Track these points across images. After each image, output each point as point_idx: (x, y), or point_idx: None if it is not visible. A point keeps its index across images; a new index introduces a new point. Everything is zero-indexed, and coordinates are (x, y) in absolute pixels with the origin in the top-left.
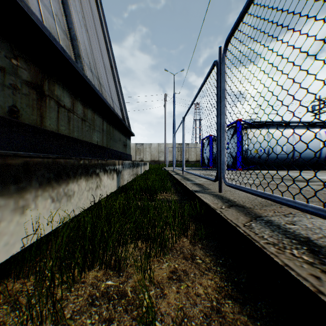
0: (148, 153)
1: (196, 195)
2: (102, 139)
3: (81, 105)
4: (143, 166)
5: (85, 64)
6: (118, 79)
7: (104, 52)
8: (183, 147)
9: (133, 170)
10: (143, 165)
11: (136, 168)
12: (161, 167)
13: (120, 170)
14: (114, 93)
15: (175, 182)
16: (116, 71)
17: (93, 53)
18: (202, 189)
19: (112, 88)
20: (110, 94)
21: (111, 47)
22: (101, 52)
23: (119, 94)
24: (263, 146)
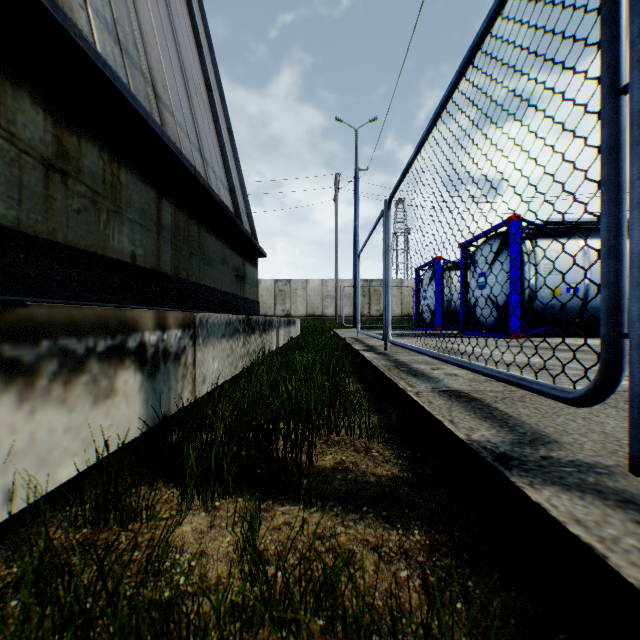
0: (302, 300)
1: (534, 505)
2: (155, 250)
3: (44, 113)
4: (286, 329)
5: (92, 10)
6: (228, 124)
7: (186, 44)
8: (386, 280)
9: (249, 342)
10: (285, 326)
11: (260, 336)
12: (329, 329)
13: (178, 349)
14: (213, 148)
15: (373, 376)
16: (223, 106)
17: (139, 13)
18: (517, 439)
19: (207, 134)
20: (196, 143)
21: (212, 50)
22: (173, 36)
23: (226, 154)
24: (572, 281)
